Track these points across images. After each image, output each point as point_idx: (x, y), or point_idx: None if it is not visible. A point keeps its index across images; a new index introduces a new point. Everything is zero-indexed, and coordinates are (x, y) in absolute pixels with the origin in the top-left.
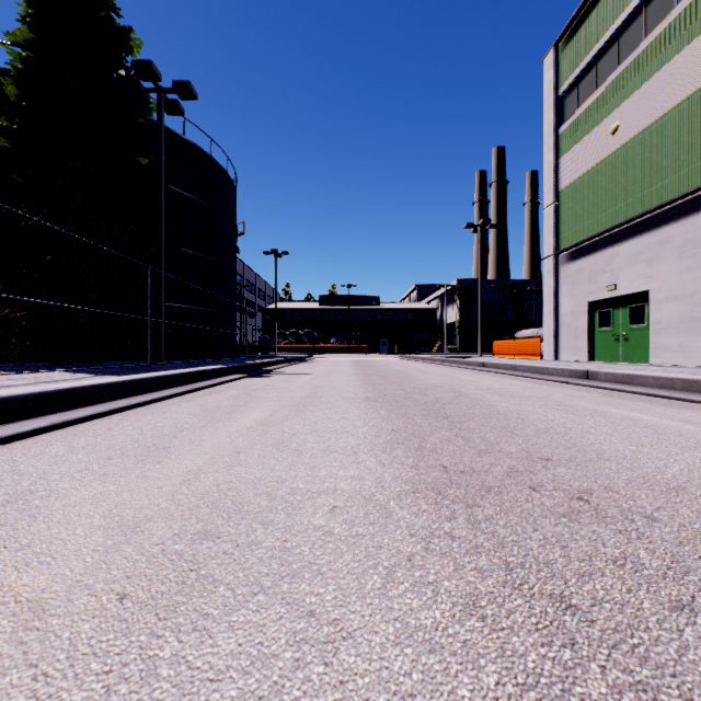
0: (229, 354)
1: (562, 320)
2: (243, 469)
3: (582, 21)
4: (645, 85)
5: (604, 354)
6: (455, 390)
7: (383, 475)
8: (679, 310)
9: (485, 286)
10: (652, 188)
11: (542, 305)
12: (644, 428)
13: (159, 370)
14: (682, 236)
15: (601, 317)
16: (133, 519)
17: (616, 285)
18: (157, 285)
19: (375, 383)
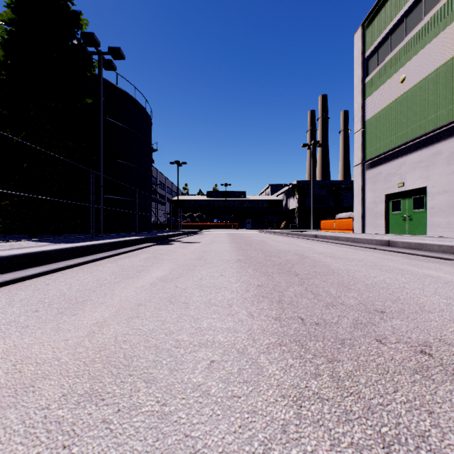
0: (147, 229)
1: (367, 206)
2: (140, 321)
3: (380, 8)
4: (424, 49)
5: (395, 229)
6: (299, 254)
7: (253, 327)
8: (447, 199)
9: (315, 185)
10: (428, 118)
11: (352, 197)
12: (445, 284)
13: (98, 240)
14: (450, 149)
15: (394, 204)
16: (30, 376)
17: (403, 183)
18: (97, 183)
19: (243, 249)
